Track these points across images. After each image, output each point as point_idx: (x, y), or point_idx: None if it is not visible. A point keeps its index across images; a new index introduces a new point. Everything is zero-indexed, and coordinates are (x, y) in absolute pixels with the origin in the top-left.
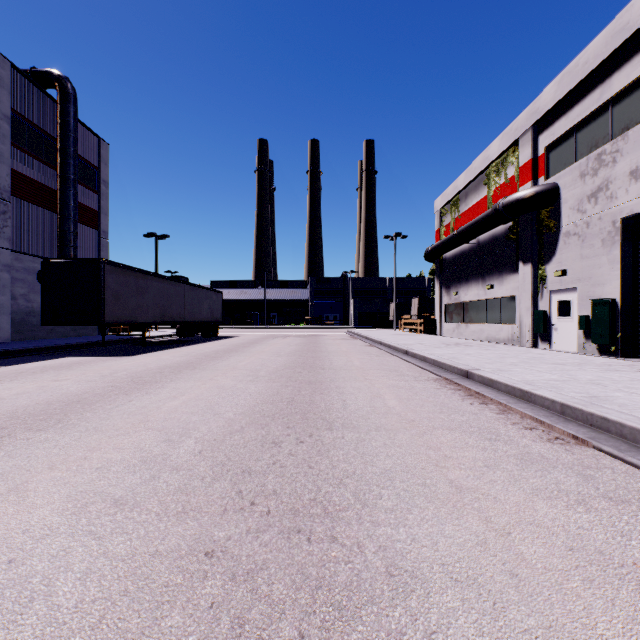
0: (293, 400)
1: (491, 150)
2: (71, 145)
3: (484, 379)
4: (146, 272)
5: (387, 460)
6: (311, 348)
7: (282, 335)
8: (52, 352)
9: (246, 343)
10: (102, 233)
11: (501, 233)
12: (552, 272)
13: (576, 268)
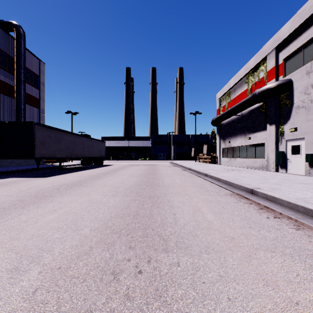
0: (137, 214)
1: (250, 64)
2: (22, 62)
3: (267, 196)
4: (61, 130)
5: (232, 311)
6: (151, 172)
7: (137, 164)
8: (6, 174)
9: (116, 169)
10: (41, 110)
11: (255, 109)
12: (288, 129)
13: (303, 126)
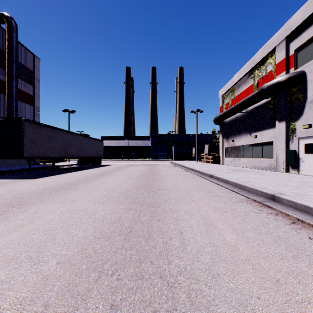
0: (131, 231)
1: (256, 57)
2: (14, 55)
3: (296, 204)
4: (54, 128)
5: None
6: (151, 172)
7: (136, 164)
8: None
9: (114, 169)
10: (36, 108)
11: (262, 105)
12: (300, 126)
13: None
